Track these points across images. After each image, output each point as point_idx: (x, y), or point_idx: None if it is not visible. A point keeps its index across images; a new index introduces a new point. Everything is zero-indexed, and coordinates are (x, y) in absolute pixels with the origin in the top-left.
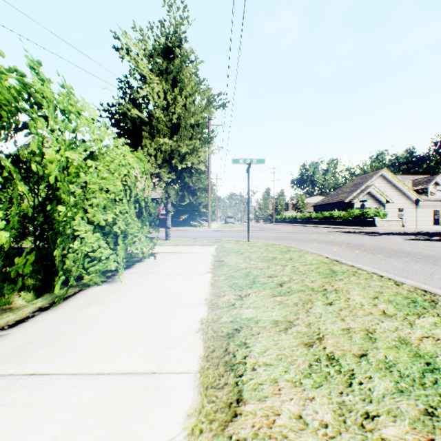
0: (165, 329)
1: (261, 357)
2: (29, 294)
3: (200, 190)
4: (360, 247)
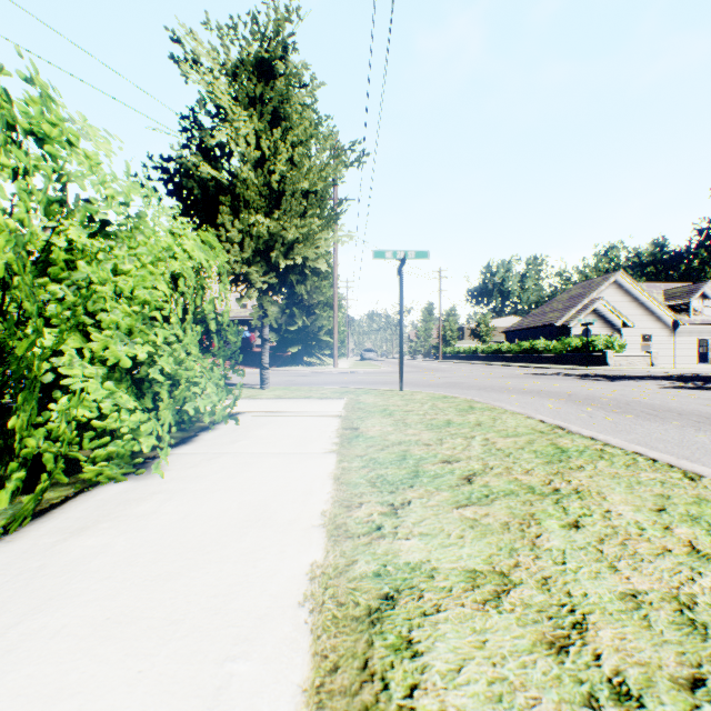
0: (230, 597)
1: (451, 693)
2: None
3: (321, 306)
4: (592, 400)
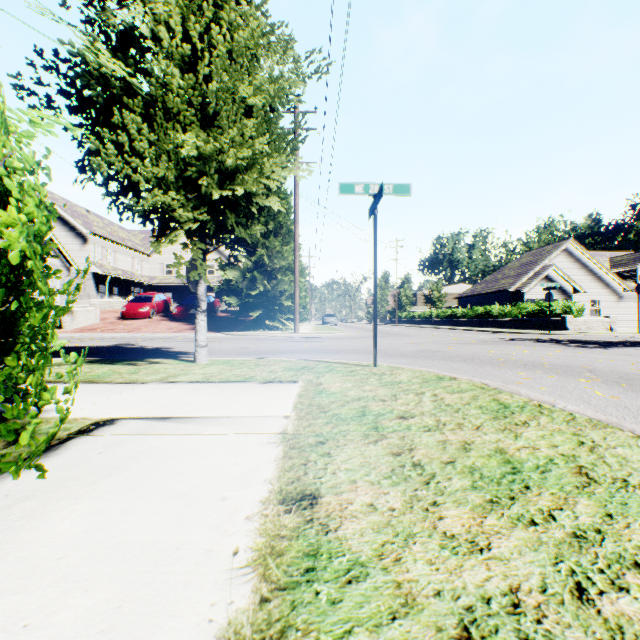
0: None
1: None
2: None
3: (282, 270)
4: (638, 381)
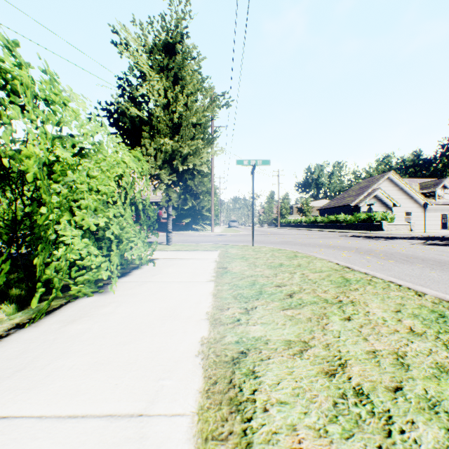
0: (159, 352)
1: (274, 392)
2: (11, 306)
3: (203, 193)
4: (370, 252)
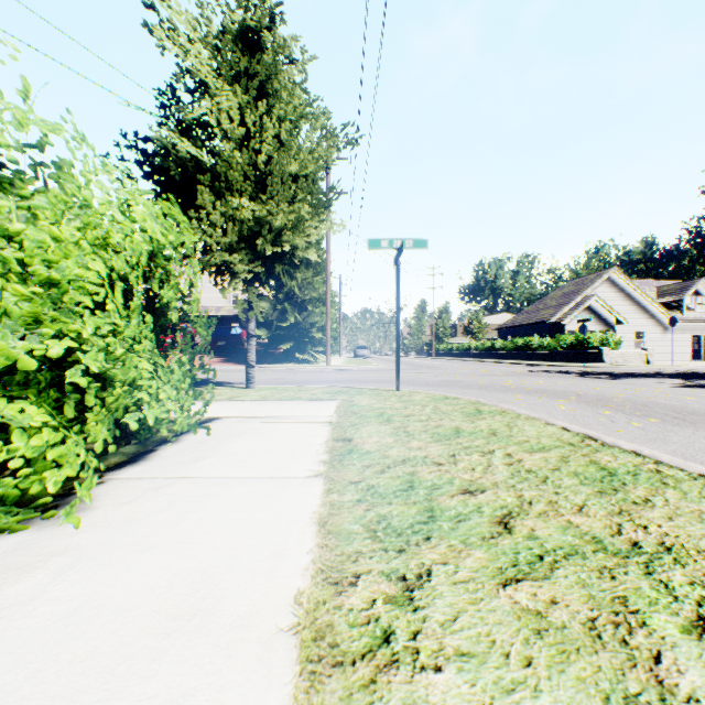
0: None
1: None
2: None
3: (313, 302)
4: (605, 401)
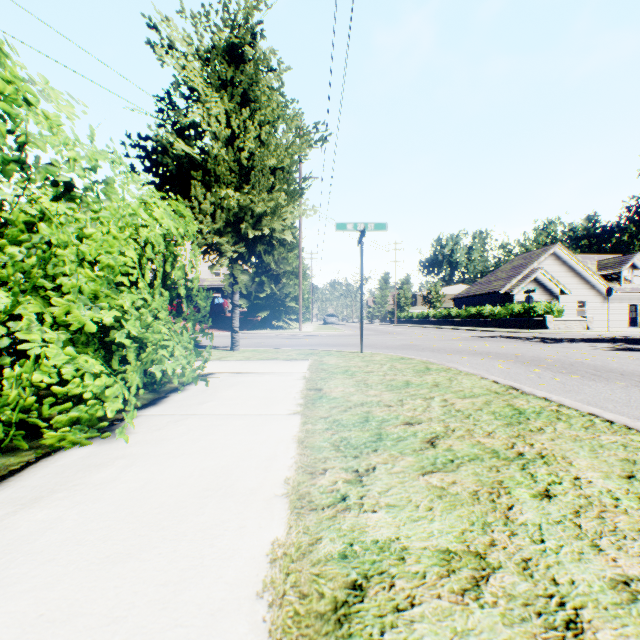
0: (182, 586)
1: None
2: None
3: (287, 275)
4: (538, 361)
